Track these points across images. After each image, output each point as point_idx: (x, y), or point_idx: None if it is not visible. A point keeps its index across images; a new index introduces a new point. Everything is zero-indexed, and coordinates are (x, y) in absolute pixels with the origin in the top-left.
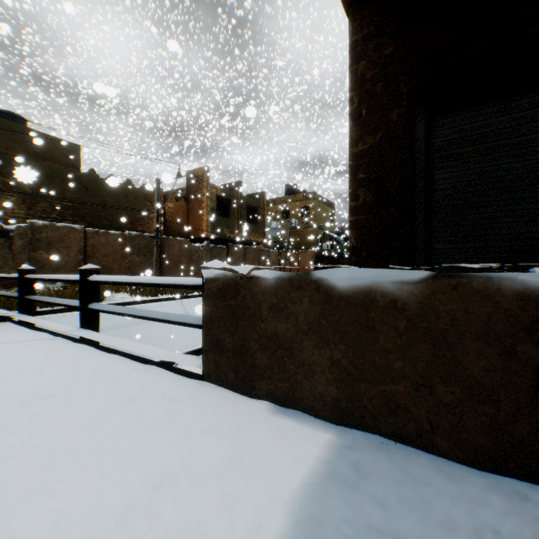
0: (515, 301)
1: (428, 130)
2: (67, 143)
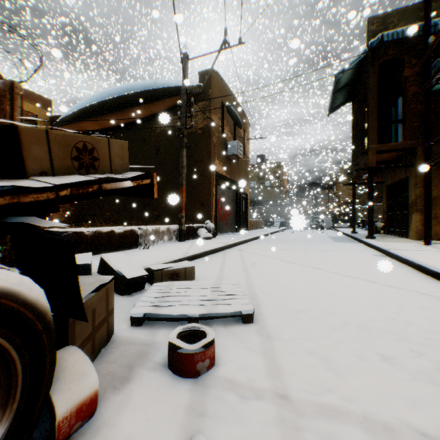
0: None
1: None
2: None
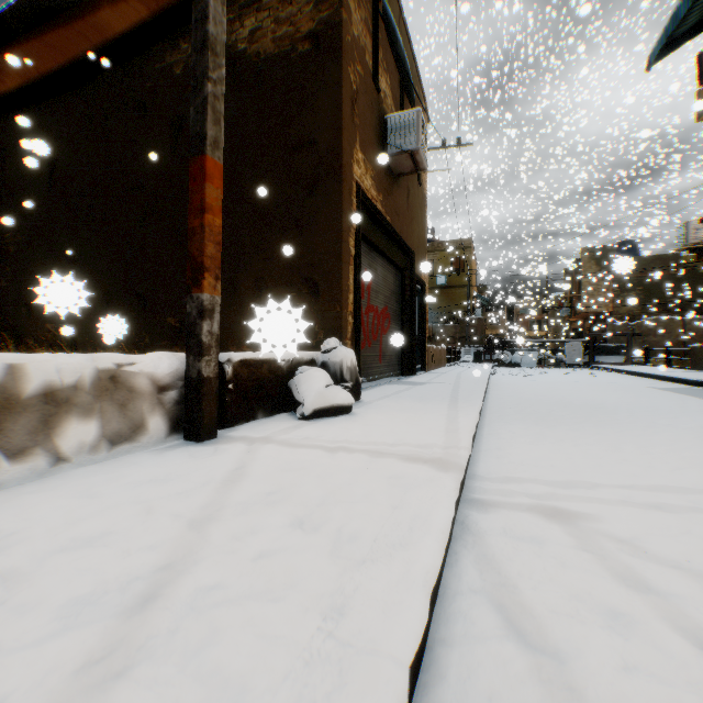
0: None
1: None
2: (667, 255)
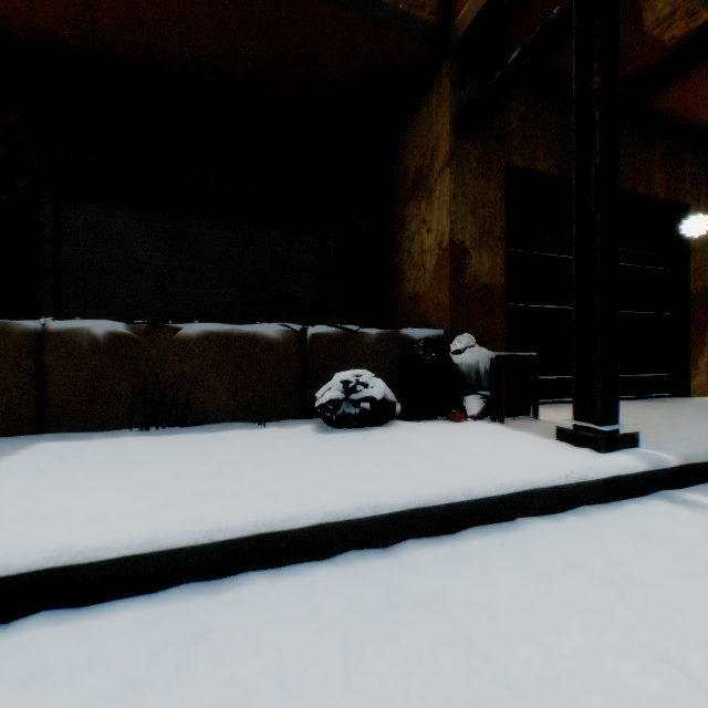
0: (25, 337)
1: (58, 210)
2: None
